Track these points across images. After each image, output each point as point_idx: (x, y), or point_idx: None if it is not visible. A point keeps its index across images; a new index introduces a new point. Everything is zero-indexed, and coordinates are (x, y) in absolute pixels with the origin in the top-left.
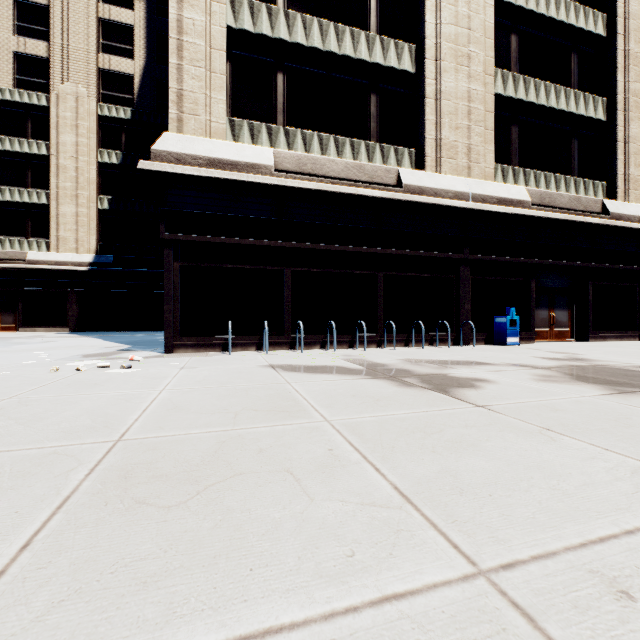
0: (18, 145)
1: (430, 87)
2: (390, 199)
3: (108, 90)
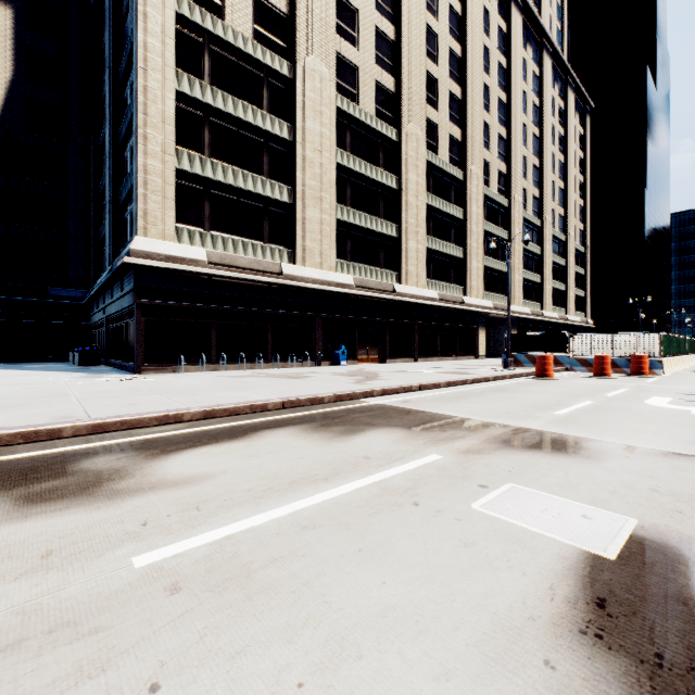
0: None
1: (299, 215)
2: (276, 283)
3: None
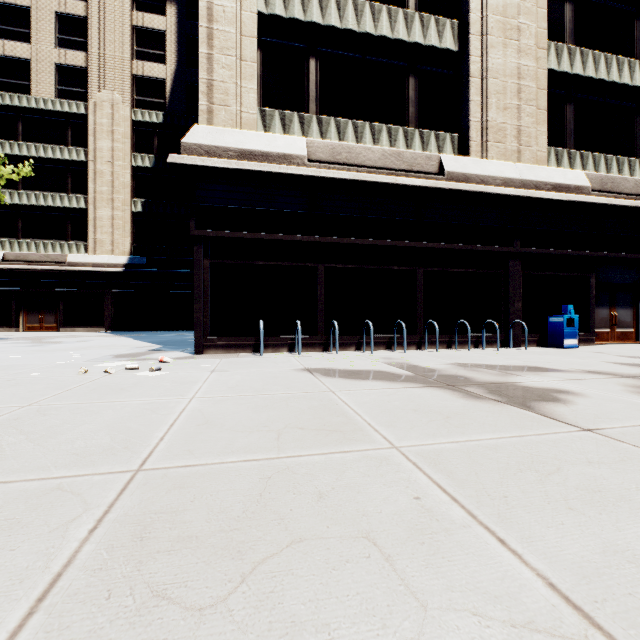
0: (59, 152)
1: (475, 65)
2: (432, 188)
3: (141, 96)
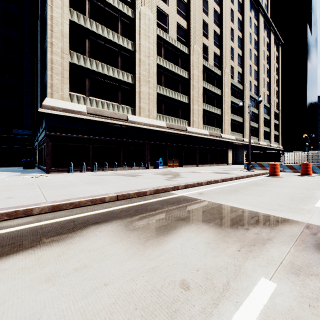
0: None
1: (137, 89)
2: (125, 125)
3: None
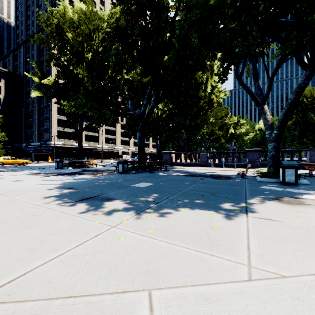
0: None
1: None
2: (73, 147)
3: None
